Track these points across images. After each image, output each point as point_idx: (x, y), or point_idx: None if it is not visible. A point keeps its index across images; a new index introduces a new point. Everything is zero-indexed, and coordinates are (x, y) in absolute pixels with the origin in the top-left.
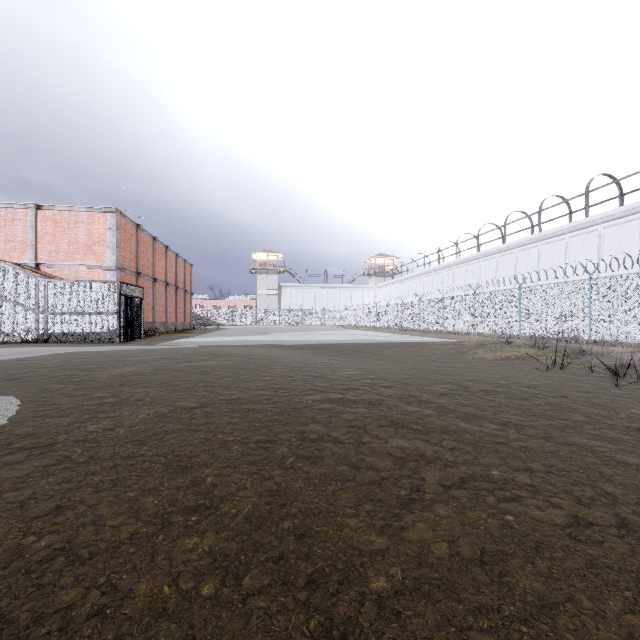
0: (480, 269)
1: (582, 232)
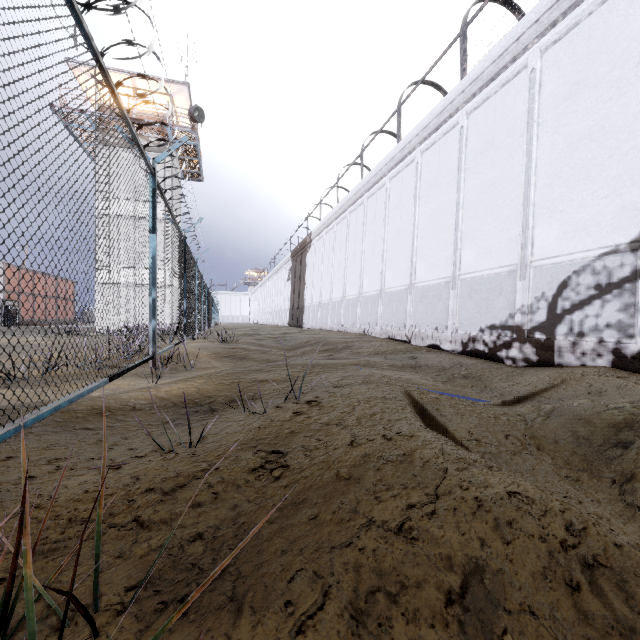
0: (267, 287)
1: (278, 272)
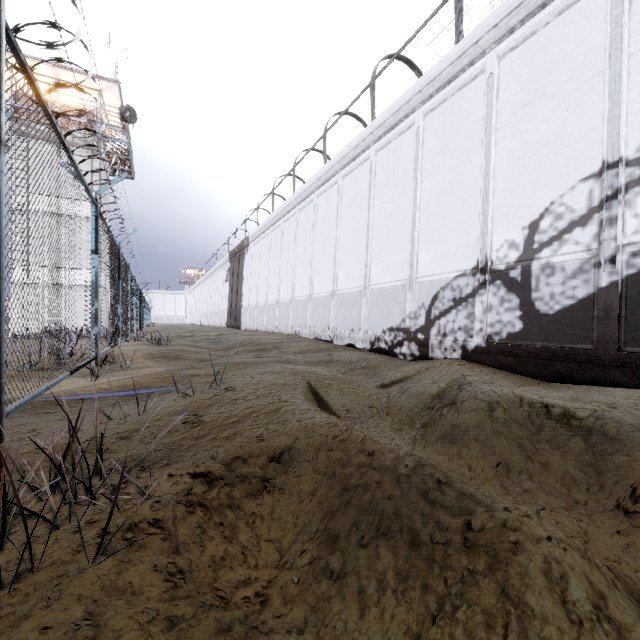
0: (205, 287)
1: (216, 273)
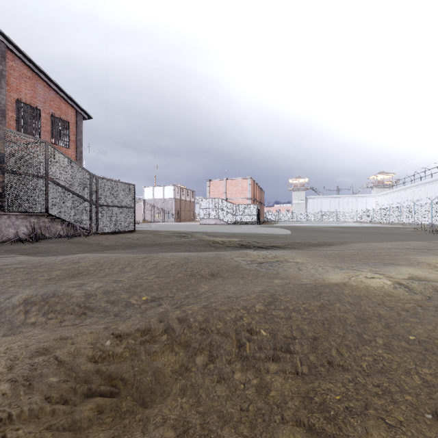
0: None
1: None
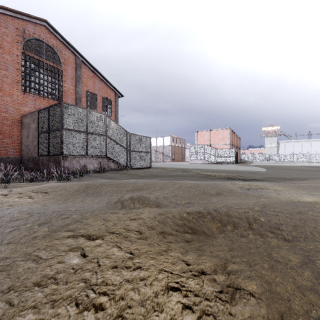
0: None
1: None
